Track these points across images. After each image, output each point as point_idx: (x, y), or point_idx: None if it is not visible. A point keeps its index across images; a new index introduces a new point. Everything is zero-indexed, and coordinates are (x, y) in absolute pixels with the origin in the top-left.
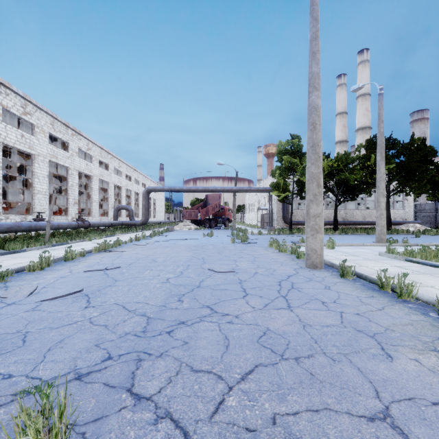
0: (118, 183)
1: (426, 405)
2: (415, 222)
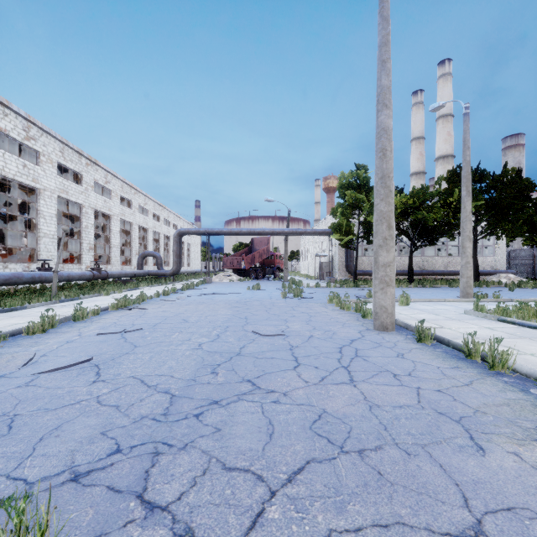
0: (143, 224)
1: (531, 518)
2: (508, 272)
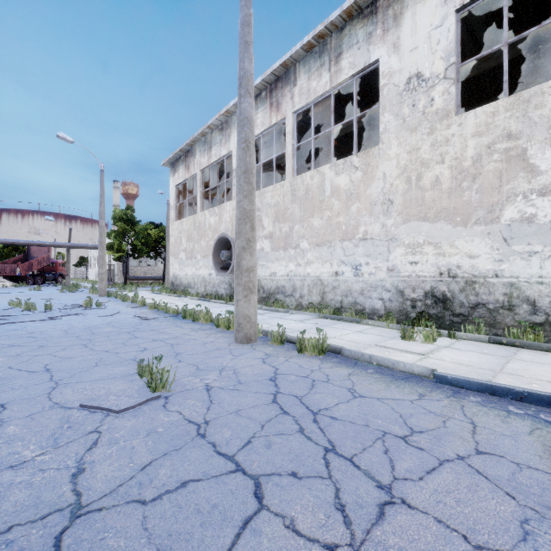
0: None
1: None
2: None
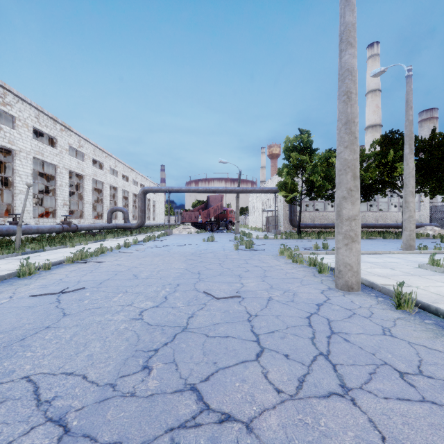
0: (114, 183)
1: None
2: (432, 225)
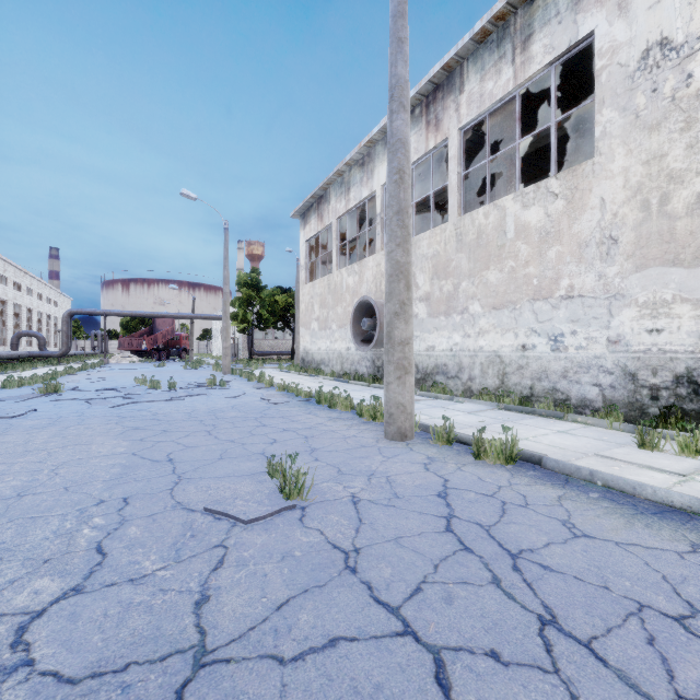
0: (3, 295)
1: None
2: None
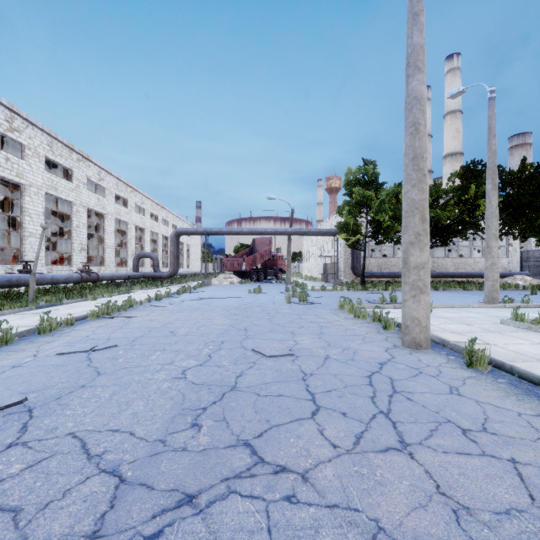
0: (140, 224)
1: None
2: (523, 274)
